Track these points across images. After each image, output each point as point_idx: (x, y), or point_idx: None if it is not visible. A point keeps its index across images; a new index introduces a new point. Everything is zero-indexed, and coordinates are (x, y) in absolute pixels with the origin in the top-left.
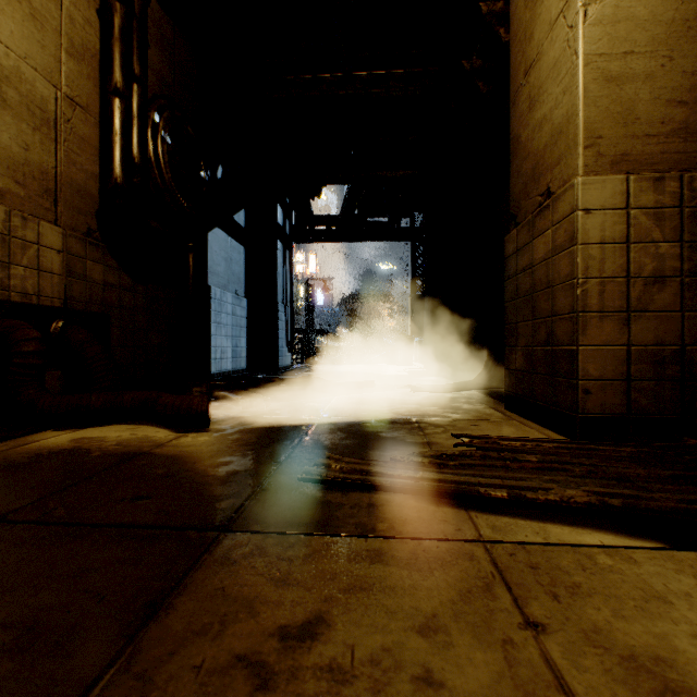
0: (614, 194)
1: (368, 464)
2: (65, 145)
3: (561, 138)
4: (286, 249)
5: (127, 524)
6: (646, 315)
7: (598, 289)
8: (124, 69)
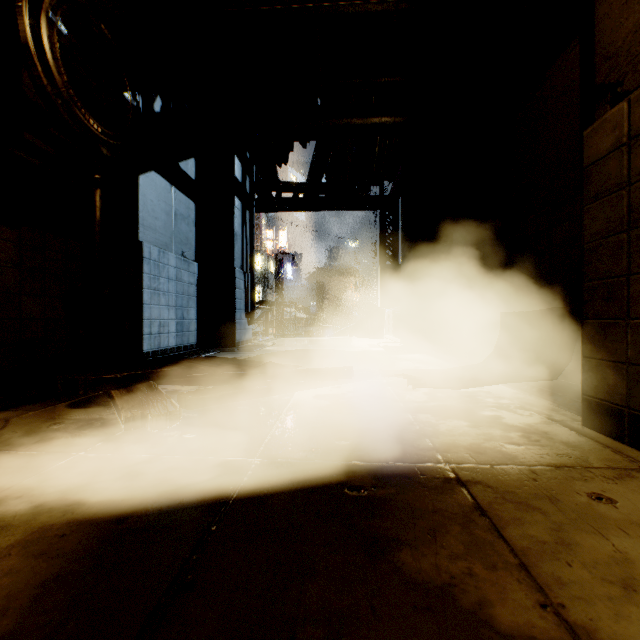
0: None
1: None
2: None
3: None
4: (247, 210)
5: None
6: None
7: None
8: None
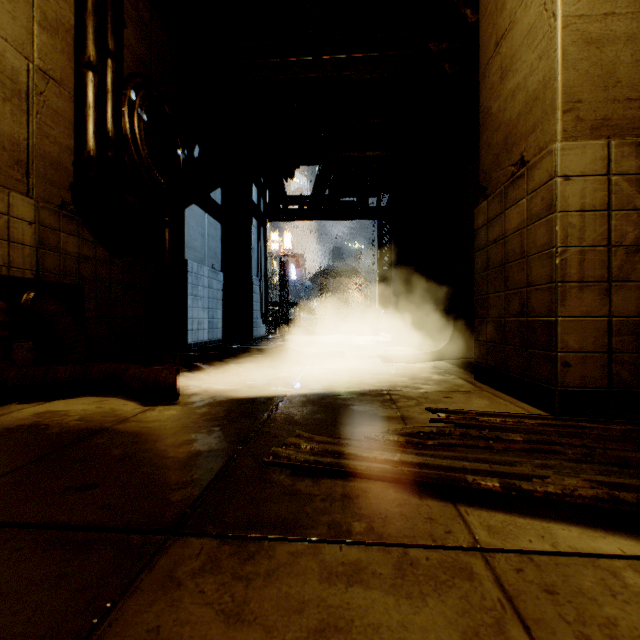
0: (595, 160)
1: (341, 444)
2: (38, 117)
3: (537, 105)
4: (261, 226)
5: (62, 524)
6: (628, 285)
7: (578, 258)
8: (98, 43)
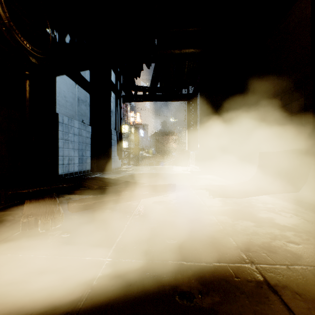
0: None
1: None
2: None
3: None
4: (118, 99)
5: None
6: None
7: None
8: None
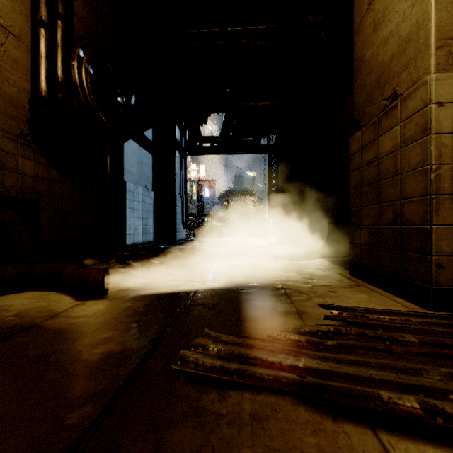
0: None
1: (246, 345)
2: None
3: (410, 45)
4: (182, 157)
5: None
6: None
7: (450, 174)
8: (48, 5)
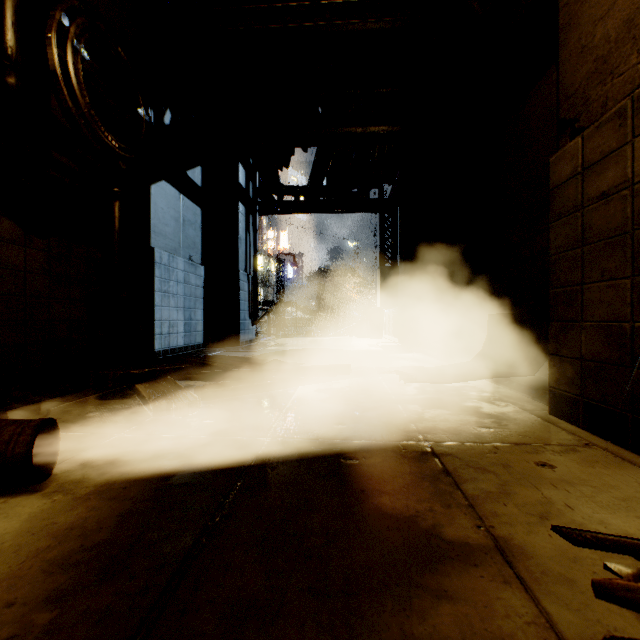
0: None
1: None
2: None
3: None
4: (250, 214)
5: None
6: None
7: None
8: None
